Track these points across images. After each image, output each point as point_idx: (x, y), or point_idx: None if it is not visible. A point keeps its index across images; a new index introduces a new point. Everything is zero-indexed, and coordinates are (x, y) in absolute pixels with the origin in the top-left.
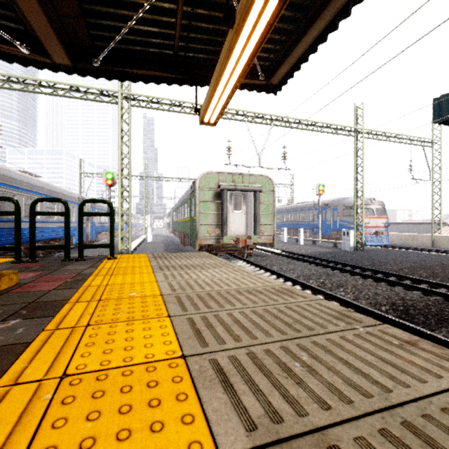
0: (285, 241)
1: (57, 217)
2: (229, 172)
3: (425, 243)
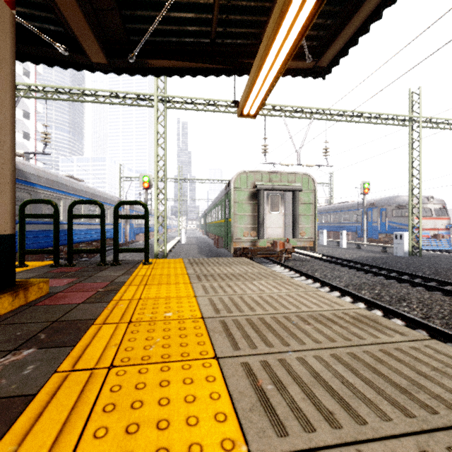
0: (325, 244)
1: (98, 220)
2: (266, 171)
3: None
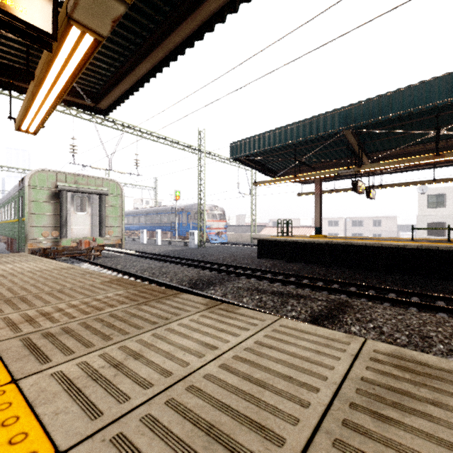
0: (145, 243)
1: None
2: (71, 173)
3: (248, 240)
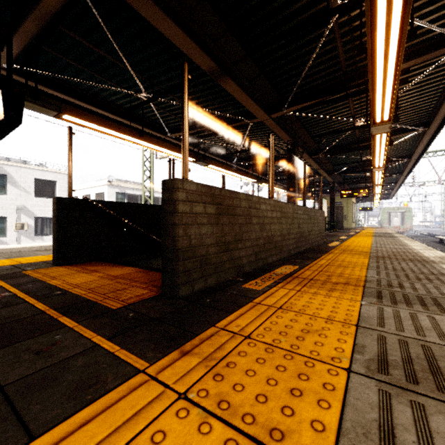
0: None
1: None
2: (392, 207)
3: None
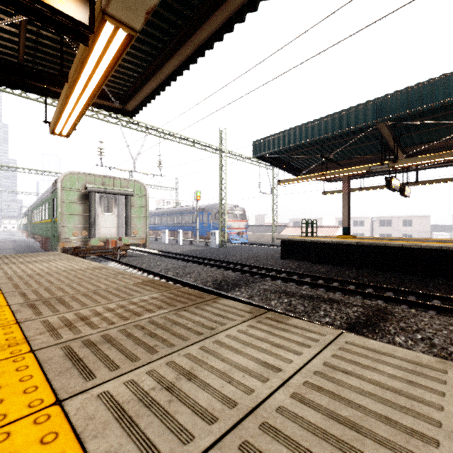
0: (167, 242)
1: None
2: (99, 175)
3: (269, 240)
